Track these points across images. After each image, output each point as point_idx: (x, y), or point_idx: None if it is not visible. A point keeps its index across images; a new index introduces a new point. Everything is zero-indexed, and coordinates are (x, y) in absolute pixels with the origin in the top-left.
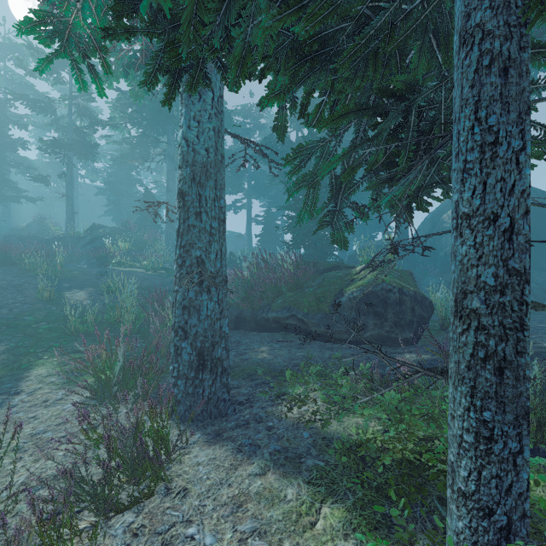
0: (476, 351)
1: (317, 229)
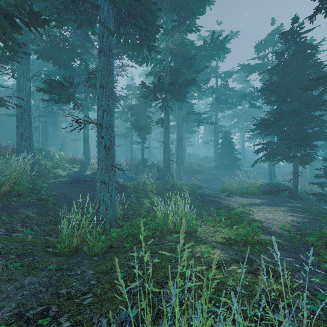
0: None
1: None
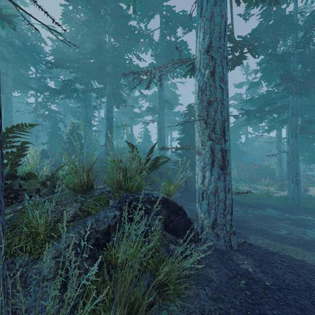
0: None
1: None
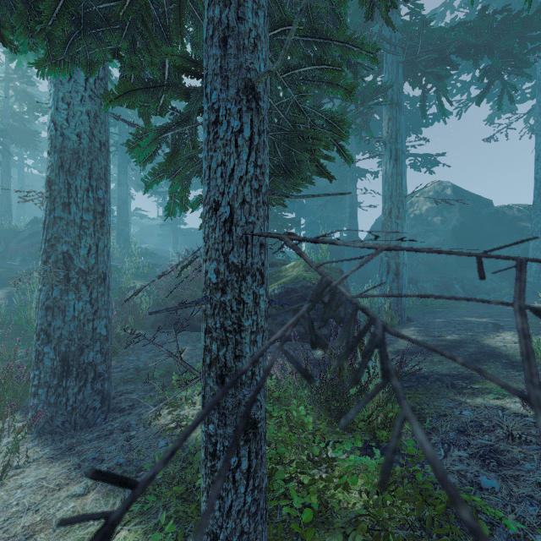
0: (206, 357)
1: None
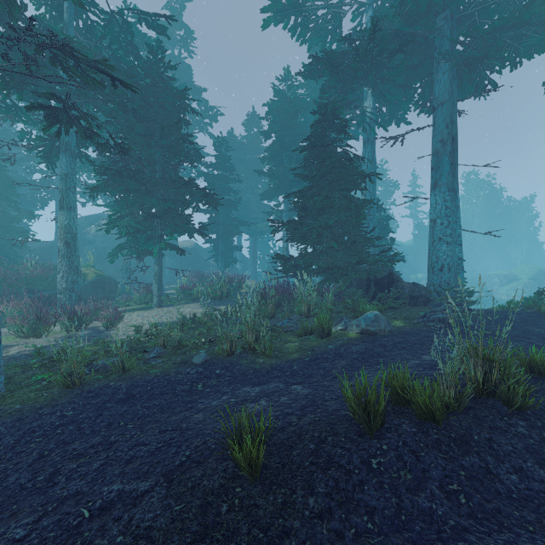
0: (158, 279)
1: (107, 257)
